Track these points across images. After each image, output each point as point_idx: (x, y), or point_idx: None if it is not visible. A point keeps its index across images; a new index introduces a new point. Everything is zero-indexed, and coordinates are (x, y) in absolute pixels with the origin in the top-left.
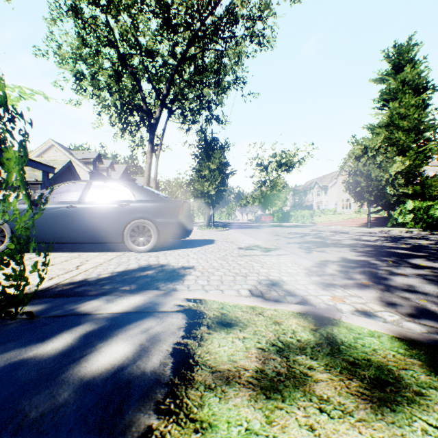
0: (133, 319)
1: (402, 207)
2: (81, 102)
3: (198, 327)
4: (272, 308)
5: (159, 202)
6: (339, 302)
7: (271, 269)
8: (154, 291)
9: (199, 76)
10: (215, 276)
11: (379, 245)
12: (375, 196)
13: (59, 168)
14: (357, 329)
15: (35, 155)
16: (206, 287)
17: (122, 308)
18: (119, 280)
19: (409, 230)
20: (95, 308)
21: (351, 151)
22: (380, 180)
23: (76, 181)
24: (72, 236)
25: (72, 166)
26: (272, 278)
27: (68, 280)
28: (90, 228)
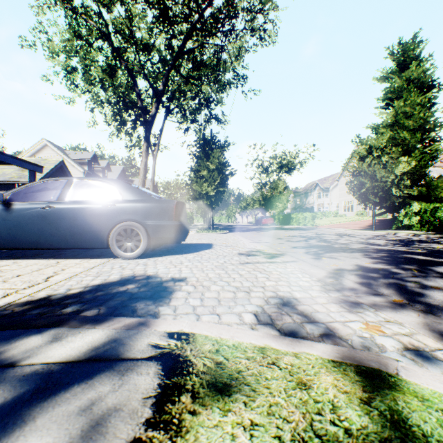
0: (76, 378)
1: (408, 209)
2: (74, 100)
3: (177, 396)
4: (290, 351)
5: (149, 203)
6: (376, 333)
7: (278, 281)
8: (125, 320)
9: (197, 71)
10: (211, 292)
11: (392, 250)
12: (379, 198)
13: (50, 167)
14: (435, 399)
15: (27, 155)
16: (198, 310)
17: (69, 352)
18: (89, 298)
19: (416, 233)
20: (28, 354)
21: (355, 151)
22: (386, 181)
23: (55, 178)
24: (50, 241)
25: (65, 166)
26: (282, 295)
27: (26, 297)
28: (70, 232)
